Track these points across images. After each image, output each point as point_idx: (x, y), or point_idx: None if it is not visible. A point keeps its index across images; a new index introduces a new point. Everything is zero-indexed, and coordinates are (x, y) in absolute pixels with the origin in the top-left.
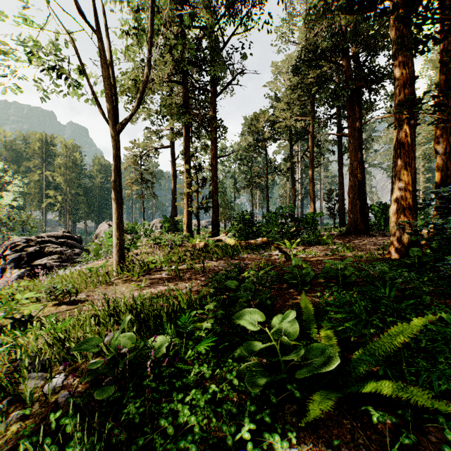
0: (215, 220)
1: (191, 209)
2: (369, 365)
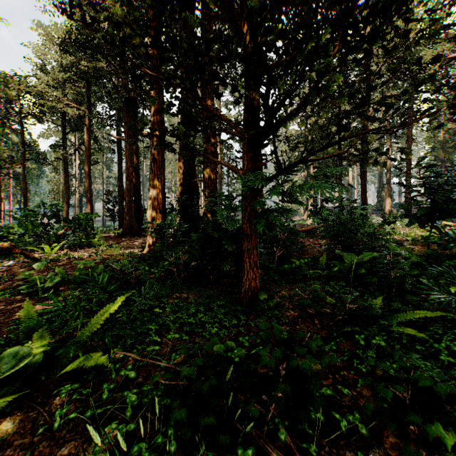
0: None
1: None
2: (76, 349)
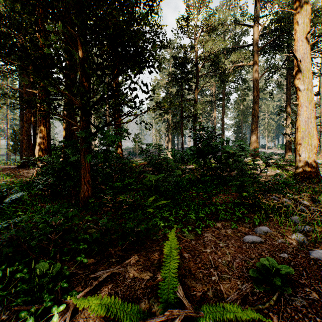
0: None
1: None
2: None
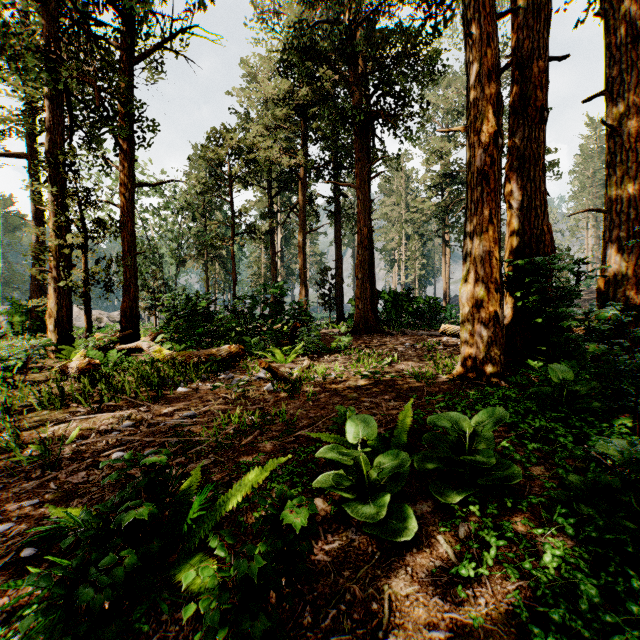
0: (131, 308)
1: (68, 285)
2: None
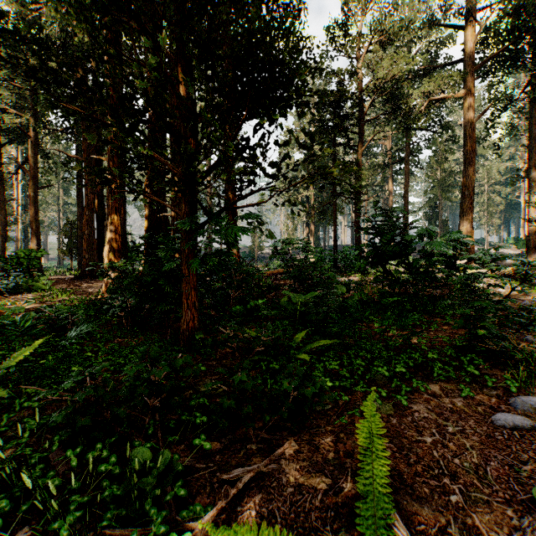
0: None
1: None
2: None
